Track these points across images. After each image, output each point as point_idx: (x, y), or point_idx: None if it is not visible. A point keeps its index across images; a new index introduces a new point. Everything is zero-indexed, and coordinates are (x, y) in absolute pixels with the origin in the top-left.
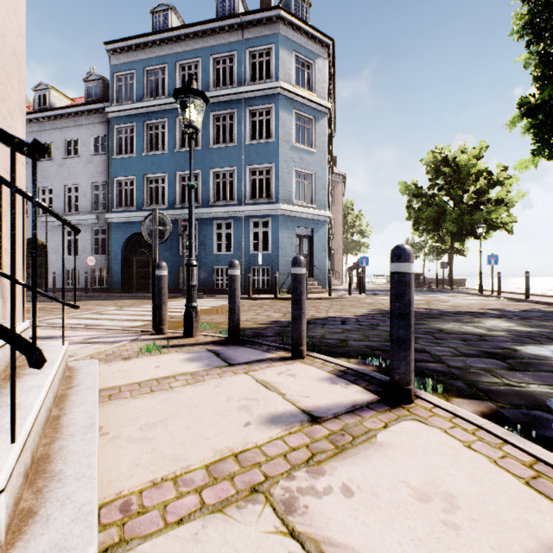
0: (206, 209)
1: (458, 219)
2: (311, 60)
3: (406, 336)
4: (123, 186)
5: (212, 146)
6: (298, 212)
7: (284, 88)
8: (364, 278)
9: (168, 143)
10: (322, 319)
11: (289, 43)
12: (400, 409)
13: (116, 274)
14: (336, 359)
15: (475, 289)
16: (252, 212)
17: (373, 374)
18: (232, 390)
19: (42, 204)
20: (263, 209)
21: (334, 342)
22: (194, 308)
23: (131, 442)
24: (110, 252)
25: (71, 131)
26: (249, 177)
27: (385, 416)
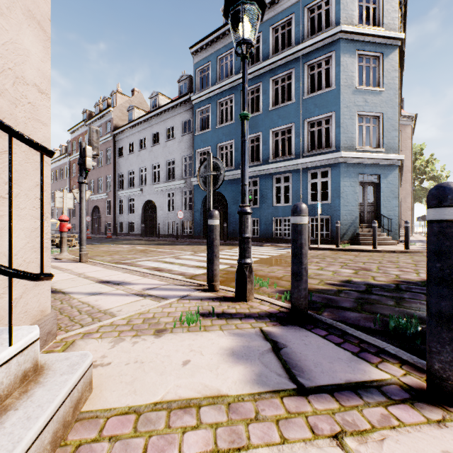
0: (266, 166)
1: None
2: None
3: None
4: (202, 155)
5: (271, 108)
6: (362, 159)
7: (346, 31)
8: None
9: (234, 114)
10: (417, 283)
11: None
12: None
13: (197, 224)
14: None
15: None
16: (310, 163)
17: None
18: None
19: None
20: (321, 159)
21: None
22: (248, 266)
23: None
24: (193, 208)
25: (170, 121)
26: (307, 130)
27: None
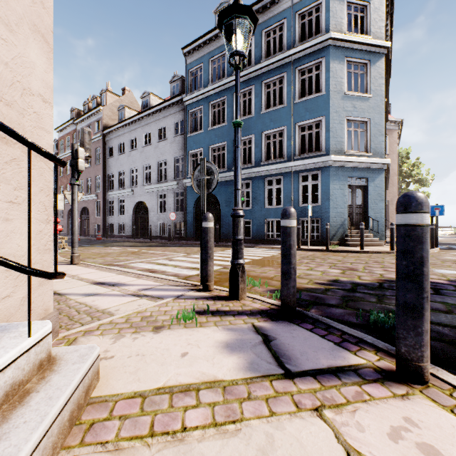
0: (258, 168)
1: None
2: (365, 2)
3: None
4: (195, 157)
5: (263, 111)
6: (350, 162)
7: (335, 38)
8: (436, 230)
9: (227, 116)
10: None
11: None
12: None
13: (189, 226)
14: None
15: None
16: (301, 166)
17: None
18: None
19: None
20: (312, 162)
21: (450, 333)
22: (240, 266)
23: None
24: (185, 209)
25: (161, 122)
26: (298, 134)
27: None
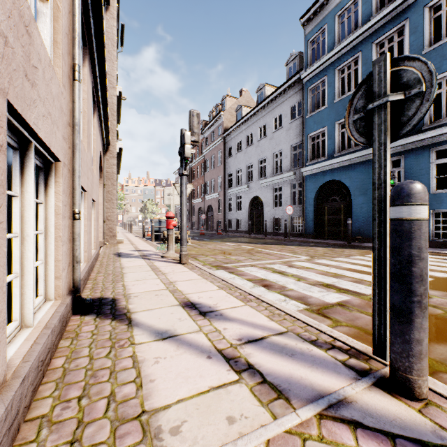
0: (417, 135)
1: None
2: None
3: None
4: (315, 139)
5: (426, 50)
6: None
7: None
8: None
9: (361, 77)
10: None
11: None
12: None
13: (309, 221)
14: None
15: None
16: None
17: None
18: None
19: None
20: None
21: None
22: None
23: None
24: (304, 202)
25: (277, 110)
26: None
27: None
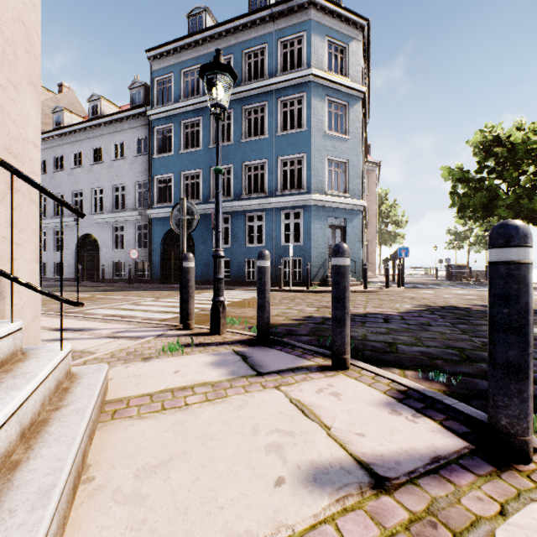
0: (238, 202)
1: (513, 204)
2: (344, 44)
3: (521, 360)
4: (163, 183)
5: (243, 140)
6: (331, 202)
7: (316, 75)
8: (403, 270)
9: (202, 139)
10: (361, 315)
11: (321, 28)
12: (514, 473)
13: (156, 266)
14: (387, 369)
15: (535, 283)
16: (283, 203)
17: (449, 401)
18: (260, 415)
19: (34, 181)
20: (294, 200)
21: (380, 346)
22: (221, 303)
23: (117, 502)
24: (150, 246)
25: (118, 136)
26: (280, 168)
27: (495, 488)
